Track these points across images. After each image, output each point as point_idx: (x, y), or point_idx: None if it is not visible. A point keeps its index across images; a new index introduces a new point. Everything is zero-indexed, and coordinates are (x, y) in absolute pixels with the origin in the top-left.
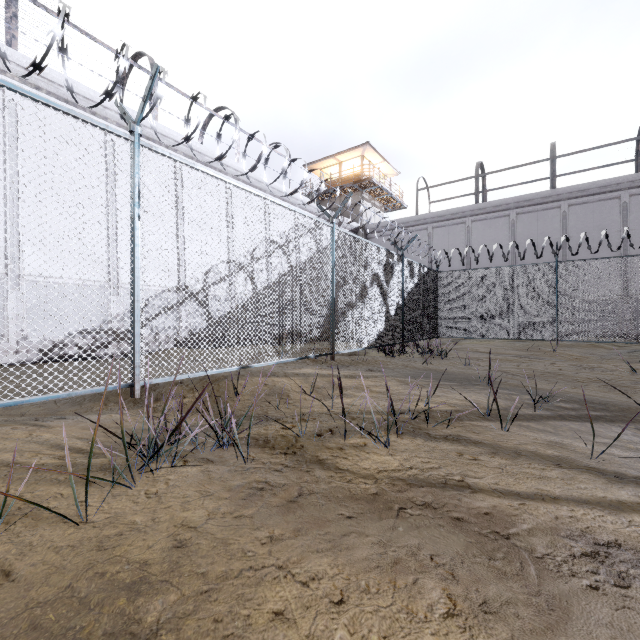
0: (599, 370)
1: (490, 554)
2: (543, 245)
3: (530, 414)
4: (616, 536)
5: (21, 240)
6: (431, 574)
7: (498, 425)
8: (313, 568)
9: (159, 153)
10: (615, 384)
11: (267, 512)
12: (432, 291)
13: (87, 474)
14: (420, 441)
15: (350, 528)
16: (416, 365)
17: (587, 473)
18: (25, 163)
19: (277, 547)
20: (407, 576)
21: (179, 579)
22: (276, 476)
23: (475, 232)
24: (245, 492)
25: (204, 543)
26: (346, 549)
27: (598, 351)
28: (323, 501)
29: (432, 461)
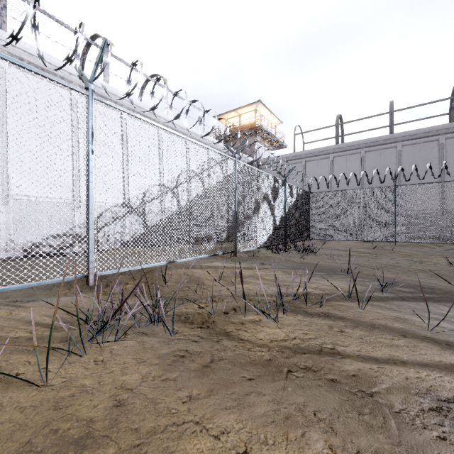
0: (426, 263)
1: (359, 410)
2: (385, 174)
3: (379, 296)
4: (453, 393)
5: (2, 168)
6: (315, 428)
7: (356, 304)
8: (223, 423)
9: (107, 104)
10: (438, 273)
11: (187, 375)
12: (306, 206)
13: (48, 348)
14: (300, 317)
15: (251, 388)
16: (295, 260)
17: (425, 342)
18: (12, 113)
19: (195, 405)
20: (296, 430)
21: (117, 434)
22: (194, 346)
23: (336, 164)
24: (170, 359)
25: (138, 402)
26: (248, 406)
27: (424, 249)
28: (230, 366)
29: (310, 333)
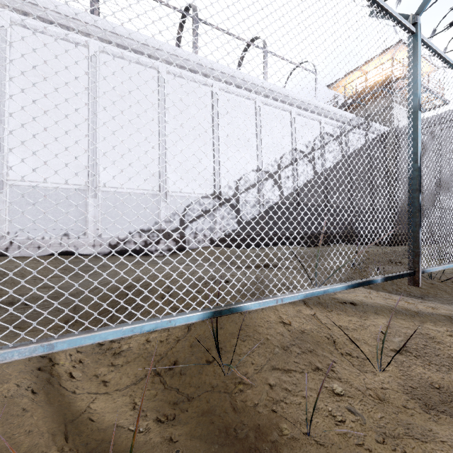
0: None
1: None
2: None
3: None
4: None
5: None
6: None
7: None
8: None
9: None
10: None
11: None
12: None
13: None
14: None
15: None
16: None
17: None
18: (102, 102)
19: None
20: None
21: None
22: None
23: None
24: None
25: None
26: None
27: None
28: None
29: None
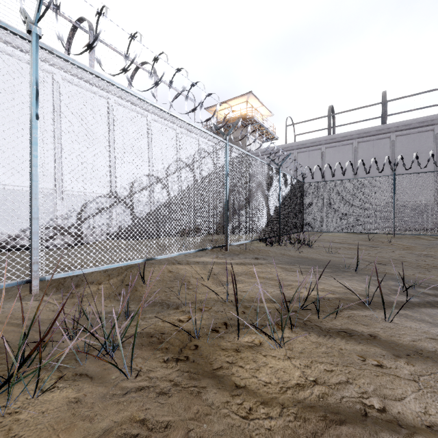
0: (432, 257)
1: None
2: (384, 162)
3: (402, 301)
4: None
5: None
6: None
7: (379, 314)
8: None
9: (61, 58)
10: None
11: None
12: (300, 197)
13: None
14: (314, 337)
15: None
16: (291, 253)
17: None
18: None
19: None
20: None
21: None
22: (159, 407)
23: (328, 155)
24: None
25: None
26: None
27: (421, 241)
28: None
29: (336, 370)
